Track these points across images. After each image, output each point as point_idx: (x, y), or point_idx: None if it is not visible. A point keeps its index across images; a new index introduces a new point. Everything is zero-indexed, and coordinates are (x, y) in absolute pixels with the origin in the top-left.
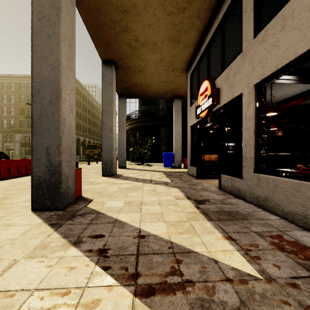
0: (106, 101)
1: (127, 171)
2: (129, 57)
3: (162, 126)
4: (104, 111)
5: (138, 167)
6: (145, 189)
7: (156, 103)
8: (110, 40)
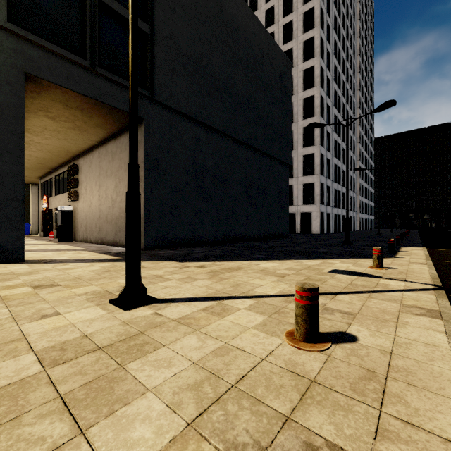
0: None
1: None
2: None
3: None
4: None
5: None
6: None
7: None
8: None
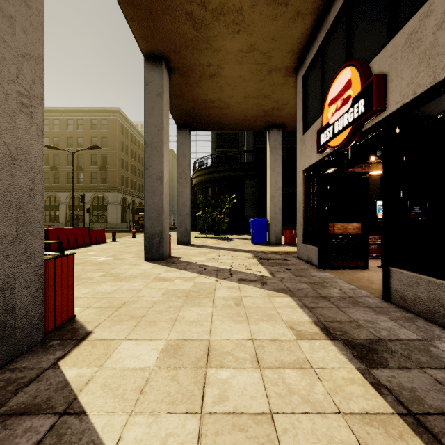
0: (152, 128)
1: (190, 250)
2: (191, 46)
3: (247, 178)
4: (148, 145)
5: (210, 243)
6: (219, 297)
7: (238, 144)
8: (153, 6)
